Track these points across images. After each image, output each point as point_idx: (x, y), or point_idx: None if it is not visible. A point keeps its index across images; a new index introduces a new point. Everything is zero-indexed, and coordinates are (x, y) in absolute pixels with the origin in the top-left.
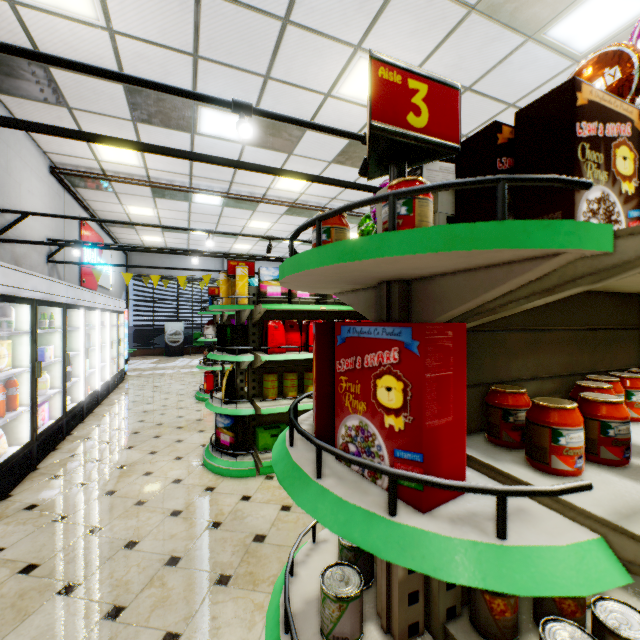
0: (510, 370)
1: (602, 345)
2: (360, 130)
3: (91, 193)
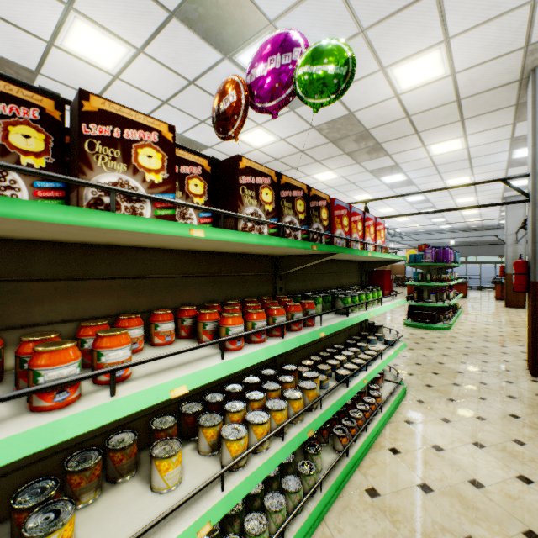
0: (31, 315)
1: (164, 289)
2: (103, 91)
3: None
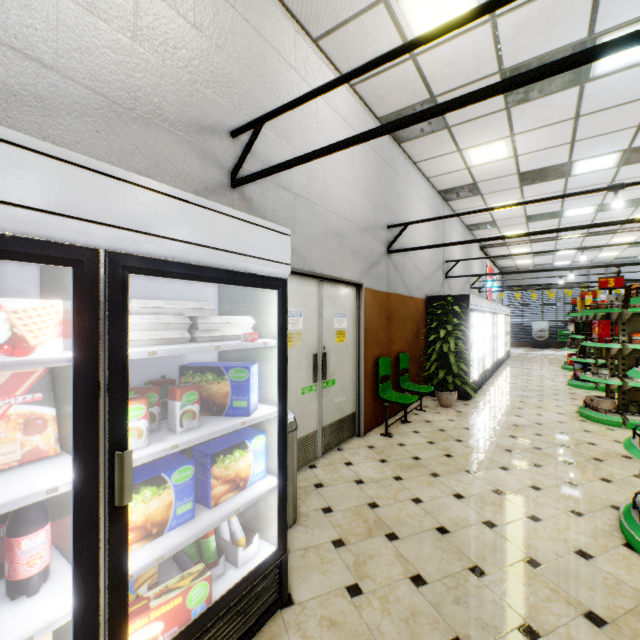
0: None
1: None
2: None
3: (492, 249)
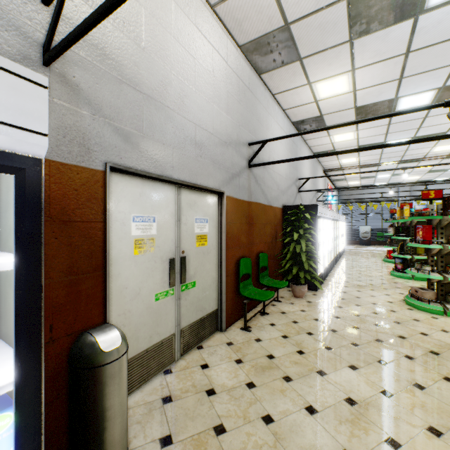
0: None
1: None
2: None
3: (332, 173)
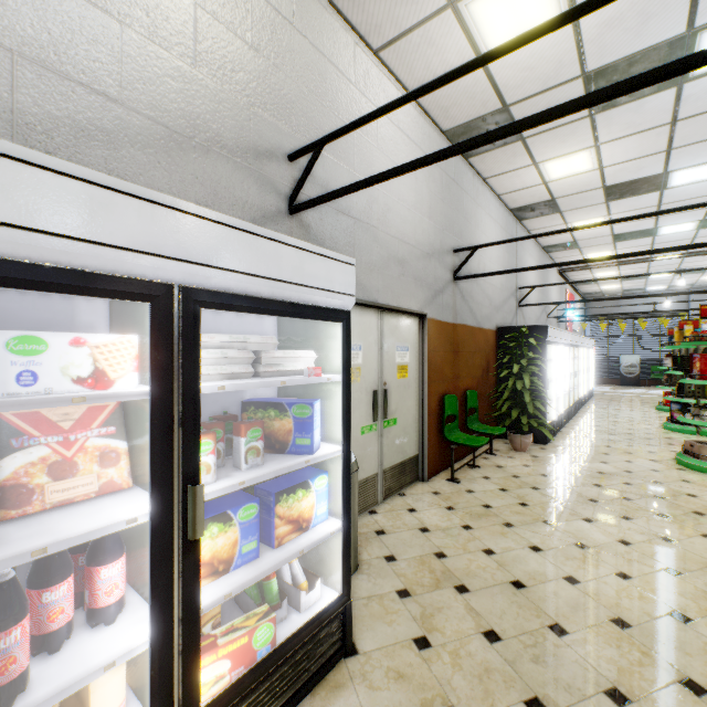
0: None
1: None
2: None
3: (573, 273)
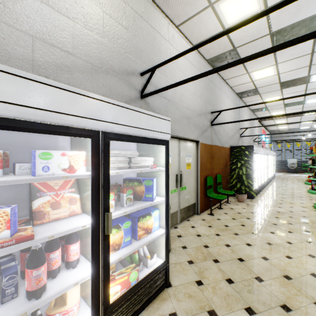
0: None
1: None
2: None
3: (265, 121)
